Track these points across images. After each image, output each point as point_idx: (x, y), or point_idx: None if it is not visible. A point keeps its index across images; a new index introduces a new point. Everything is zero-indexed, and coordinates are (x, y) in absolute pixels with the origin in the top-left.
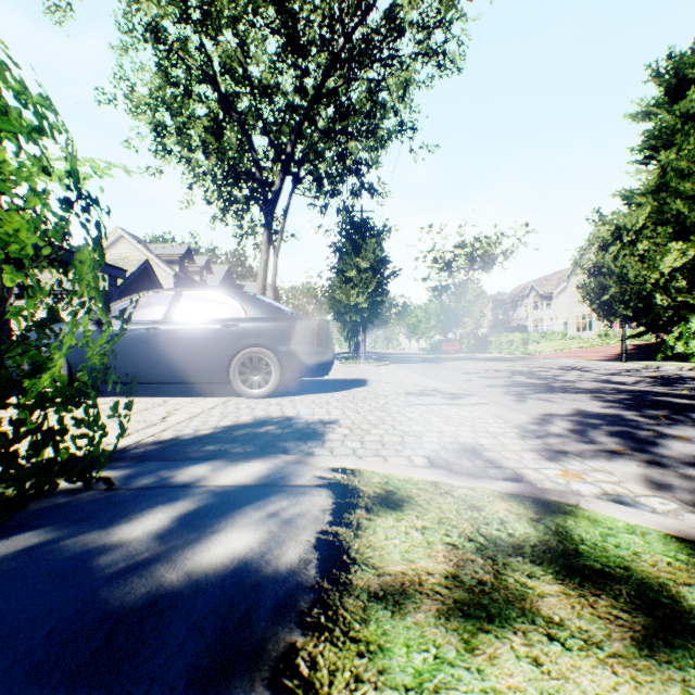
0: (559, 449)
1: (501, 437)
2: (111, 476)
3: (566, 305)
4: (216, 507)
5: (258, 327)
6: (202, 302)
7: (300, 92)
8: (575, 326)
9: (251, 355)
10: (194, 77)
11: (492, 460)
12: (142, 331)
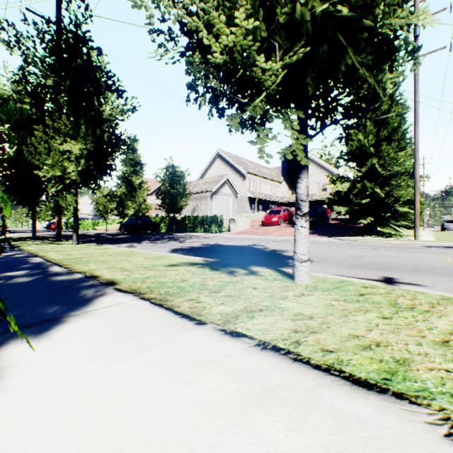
0: None
1: None
2: None
3: None
4: None
5: None
6: None
7: None
8: None
9: None
10: None
11: None
12: None
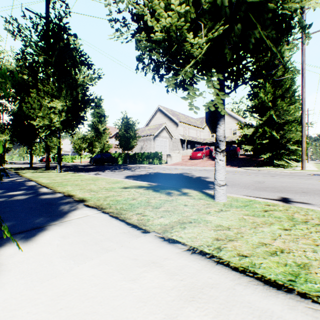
0: None
1: None
2: None
3: None
4: None
5: None
6: None
7: None
8: None
9: None
10: None
11: None
12: None
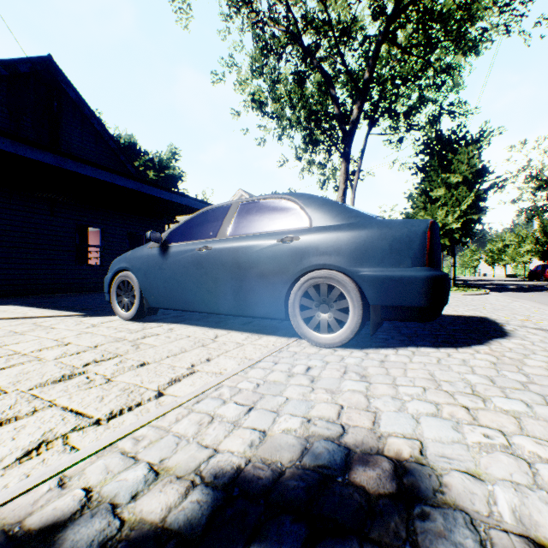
0: None
1: None
2: None
3: None
4: None
5: (327, 239)
6: (257, 212)
7: (377, 15)
8: None
9: (316, 281)
10: (281, 41)
11: None
12: (195, 252)
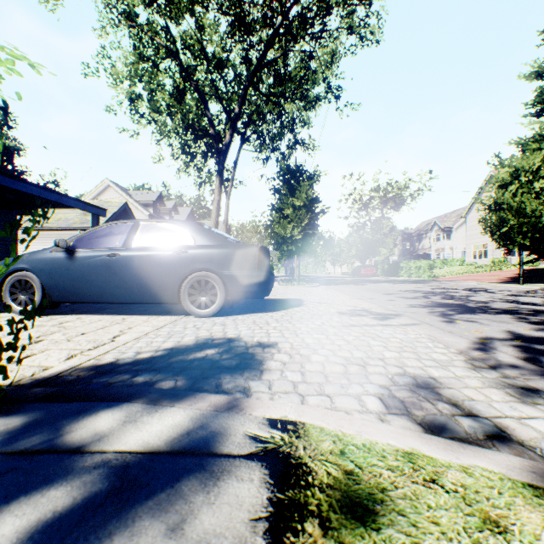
0: (525, 385)
1: (450, 366)
2: (1, 426)
3: (463, 237)
4: (96, 507)
5: (205, 253)
6: (157, 231)
7: (246, 63)
8: (471, 254)
9: (199, 278)
10: (161, 54)
11: (457, 404)
12: (104, 257)
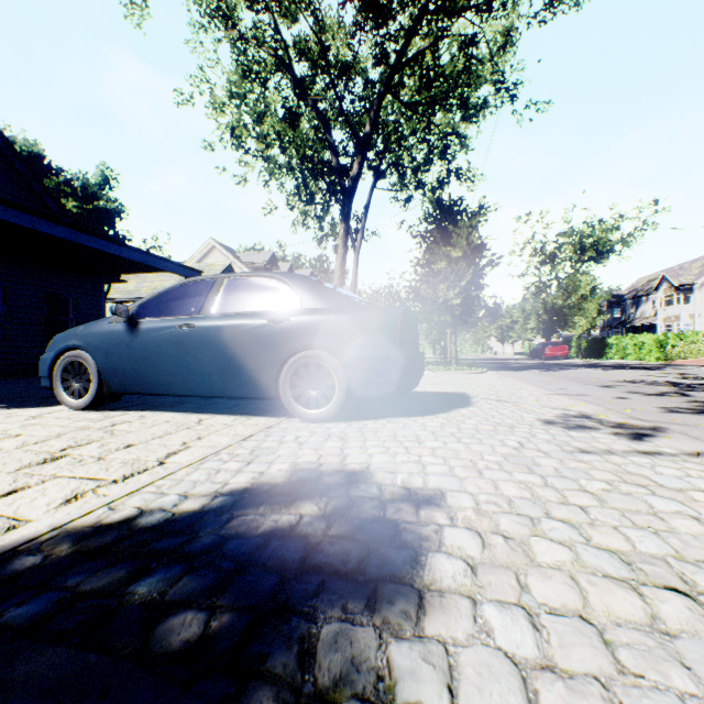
0: None
1: None
2: None
3: None
4: None
5: (316, 321)
6: (246, 290)
7: (380, 63)
8: None
9: (306, 361)
10: (269, 66)
11: None
12: (175, 329)
